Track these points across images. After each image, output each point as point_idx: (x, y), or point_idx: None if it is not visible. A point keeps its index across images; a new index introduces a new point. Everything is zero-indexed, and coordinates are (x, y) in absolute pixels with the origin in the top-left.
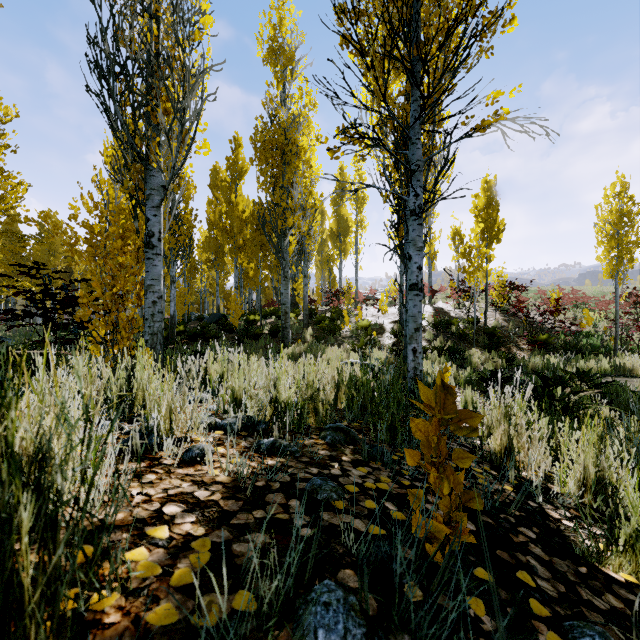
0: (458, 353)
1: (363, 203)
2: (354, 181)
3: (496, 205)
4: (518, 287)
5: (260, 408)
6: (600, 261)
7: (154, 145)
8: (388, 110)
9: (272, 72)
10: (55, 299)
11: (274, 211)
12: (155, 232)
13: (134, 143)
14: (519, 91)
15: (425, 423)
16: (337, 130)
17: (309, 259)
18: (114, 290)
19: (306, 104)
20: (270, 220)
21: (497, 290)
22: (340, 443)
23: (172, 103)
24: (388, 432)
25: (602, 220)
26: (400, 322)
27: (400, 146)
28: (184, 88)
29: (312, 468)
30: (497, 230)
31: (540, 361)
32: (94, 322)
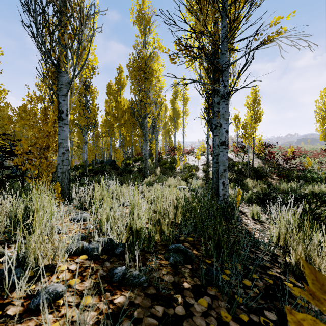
0: (240, 181)
1: (187, 101)
2: (182, 90)
3: (259, 101)
4: (270, 145)
5: (118, 233)
6: (318, 131)
7: (62, 56)
8: (203, 44)
9: (138, 29)
10: (3, 151)
11: (139, 104)
12: (64, 110)
13: (50, 56)
14: (293, 16)
15: (318, 323)
16: (175, 44)
17: (158, 131)
18: (37, 146)
19: (157, 47)
20: (137, 109)
21: (258, 147)
22: (180, 263)
23: (72, 29)
24: (215, 249)
25: (319, 108)
26: (207, 164)
27: (210, 63)
28: (80, 21)
29: (157, 306)
30: (259, 115)
31: (286, 186)
32: (26, 165)
